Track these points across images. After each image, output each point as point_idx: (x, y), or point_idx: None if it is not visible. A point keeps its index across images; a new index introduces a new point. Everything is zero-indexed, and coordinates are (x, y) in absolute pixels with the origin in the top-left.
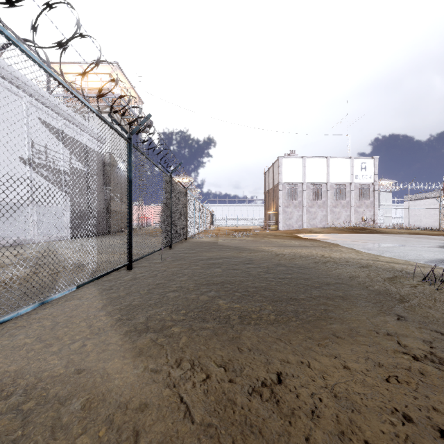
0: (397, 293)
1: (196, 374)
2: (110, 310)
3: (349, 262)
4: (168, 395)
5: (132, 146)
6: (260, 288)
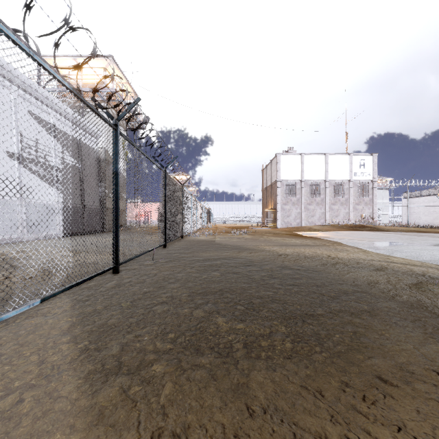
0: (434, 306)
1: None
2: (78, 333)
3: (361, 264)
4: None
5: (118, 133)
6: (267, 299)
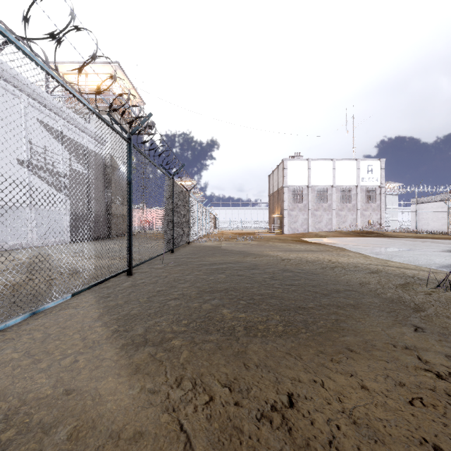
0: (412, 301)
1: (198, 395)
2: (107, 320)
3: (358, 267)
4: (167, 422)
5: (132, 146)
6: (266, 296)
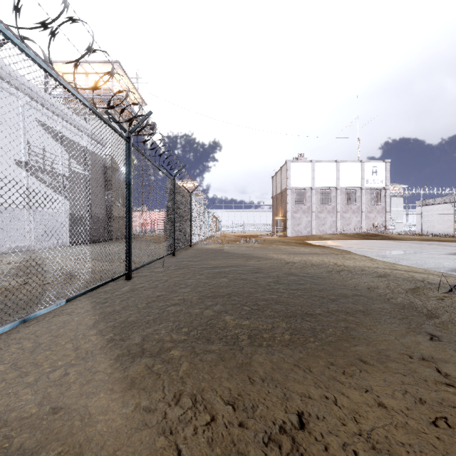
0: (424, 307)
1: (198, 414)
2: (102, 328)
3: (365, 271)
4: (163, 447)
5: (131, 145)
6: (271, 302)
